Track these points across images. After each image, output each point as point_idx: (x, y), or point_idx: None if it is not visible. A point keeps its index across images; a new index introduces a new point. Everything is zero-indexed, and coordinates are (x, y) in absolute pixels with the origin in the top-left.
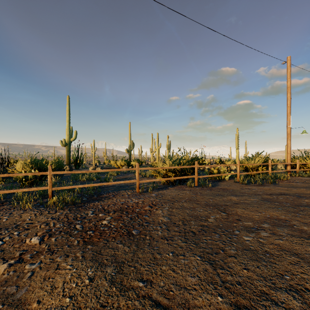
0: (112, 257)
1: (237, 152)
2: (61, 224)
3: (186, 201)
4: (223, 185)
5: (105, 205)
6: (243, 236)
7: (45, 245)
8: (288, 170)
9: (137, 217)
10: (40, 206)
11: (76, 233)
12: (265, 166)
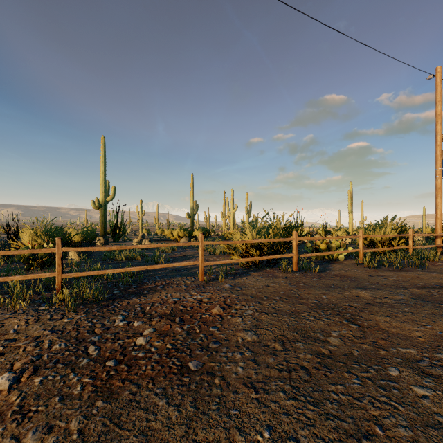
0: (140, 439)
1: (350, 218)
2: (62, 345)
3: (282, 298)
4: (338, 269)
5: (147, 303)
6: (412, 386)
7: (17, 396)
8: (439, 245)
9: (198, 331)
10: (42, 304)
11: (85, 364)
12: (401, 239)
